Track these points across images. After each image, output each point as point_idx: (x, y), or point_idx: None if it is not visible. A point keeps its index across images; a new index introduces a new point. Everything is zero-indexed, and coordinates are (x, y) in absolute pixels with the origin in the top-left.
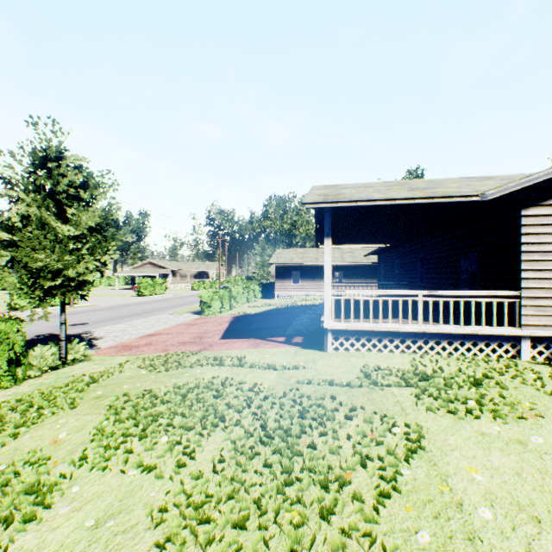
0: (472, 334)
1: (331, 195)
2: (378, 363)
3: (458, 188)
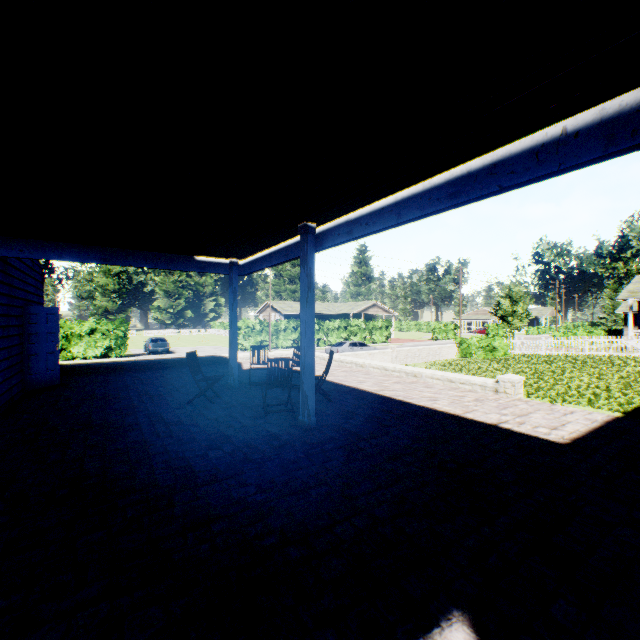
0: None
1: (634, 292)
2: None
3: None
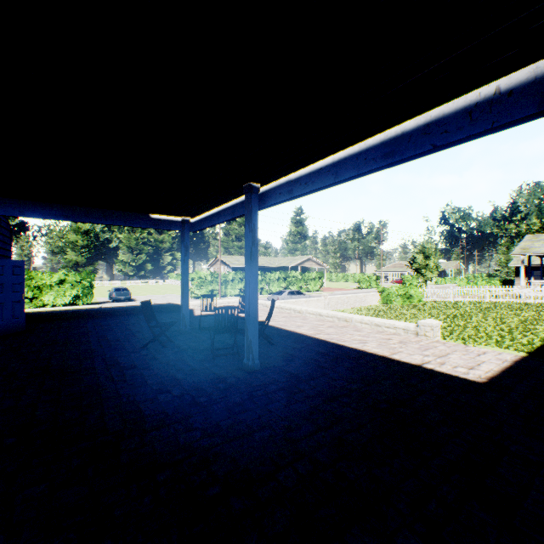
0: None
1: (525, 248)
2: None
3: None
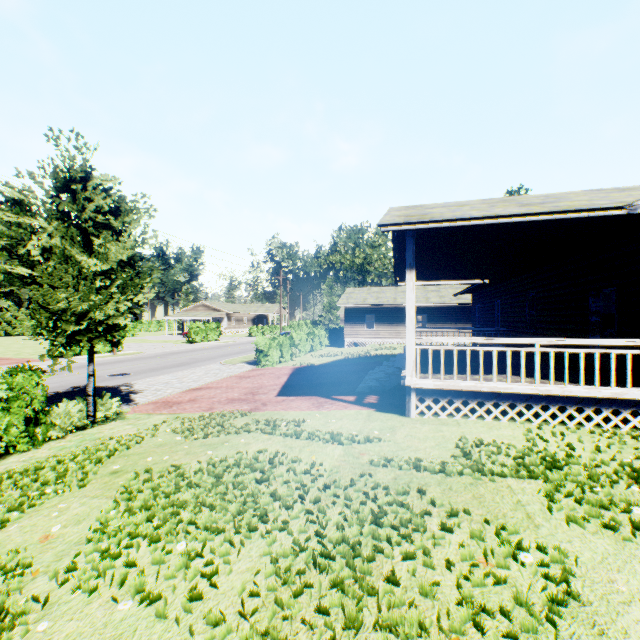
0: (612, 398)
1: (415, 215)
2: (479, 435)
3: (589, 200)
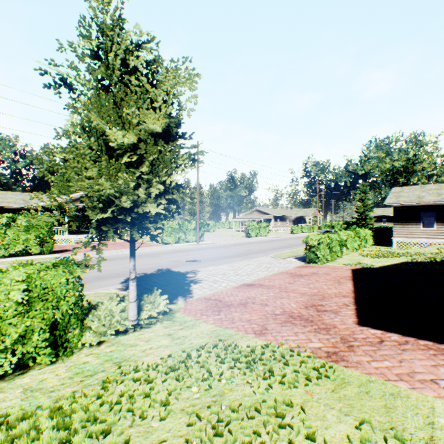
0: None
1: None
2: None
3: None
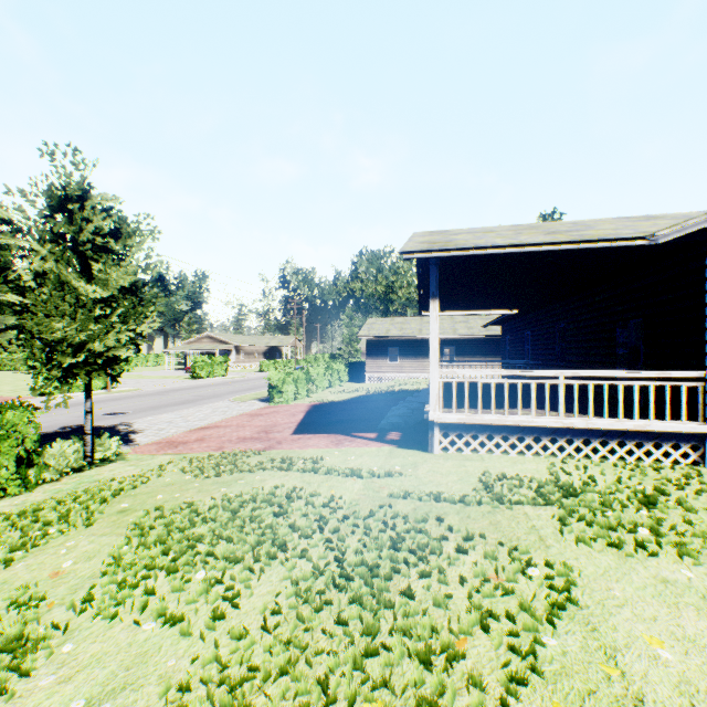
0: (635, 430)
1: (438, 242)
2: (503, 470)
3: (615, 230)
